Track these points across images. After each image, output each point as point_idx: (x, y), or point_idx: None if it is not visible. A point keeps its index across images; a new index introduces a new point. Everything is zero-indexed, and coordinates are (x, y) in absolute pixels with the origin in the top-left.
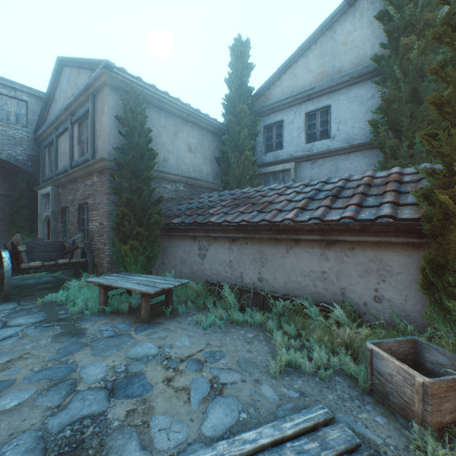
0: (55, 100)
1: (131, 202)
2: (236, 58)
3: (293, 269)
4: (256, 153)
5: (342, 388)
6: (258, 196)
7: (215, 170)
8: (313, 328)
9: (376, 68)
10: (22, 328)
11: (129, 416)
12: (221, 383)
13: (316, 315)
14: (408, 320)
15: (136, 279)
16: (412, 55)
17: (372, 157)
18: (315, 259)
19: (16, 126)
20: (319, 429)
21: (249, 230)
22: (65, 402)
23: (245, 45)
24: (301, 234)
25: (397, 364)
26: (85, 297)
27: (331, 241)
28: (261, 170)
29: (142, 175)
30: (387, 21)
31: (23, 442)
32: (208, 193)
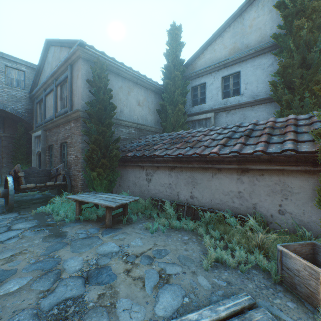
0: (44, 69)
1: (98, 141)
2: (172, 39)
3: (217, 190)
4: (186, 106)
5: (258, 279)
6: (189, 136)
7: (156, 119)
8: (232, 233)
9: (274, 44)
10: (21, 231)
11: (100, 299)
12: (167, 274)
13: (235, 223)
14: (305, 228)
15: (102, 196)
16: (302, 33)
17: (271, 108)
18: (233, 182)
19: (16, 88)
20: (246, 312)
21: (183, 161)
22: (53, 287)
23: (178, 29)
24: (223, 163)
25: (303, 262)
26: (66, 209)
27: (245, 169)
28: (190, 118)
29: (105, 122)
30: (284, 9)
31: (22, 318)
32: (152, 135)
